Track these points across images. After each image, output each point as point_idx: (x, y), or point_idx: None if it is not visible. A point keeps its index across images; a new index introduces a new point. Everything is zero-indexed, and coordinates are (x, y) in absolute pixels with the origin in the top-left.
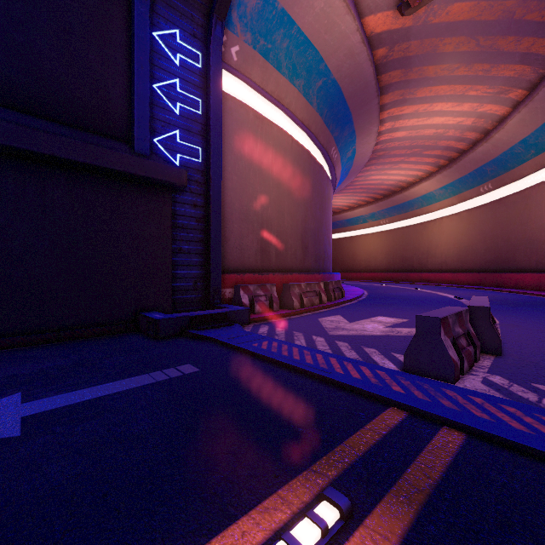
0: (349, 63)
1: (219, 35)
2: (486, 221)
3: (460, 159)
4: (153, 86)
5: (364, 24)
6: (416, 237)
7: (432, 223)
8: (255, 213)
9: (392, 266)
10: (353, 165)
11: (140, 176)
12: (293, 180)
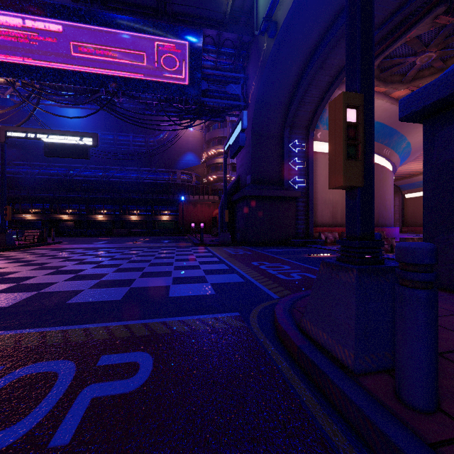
0: (385, 113)
1: (312, 135)
2: None
3: None
4: (289, 163)
5: (391, 96)
6: None
7: None
8: (329, 199)
9: None
10: (412, 148)
11: (287, 196)
12: None
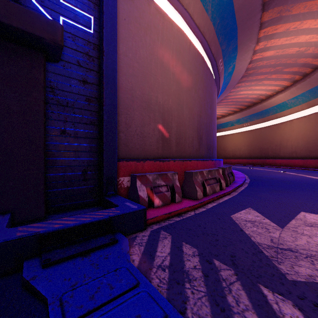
0: None
1: None
2: None
3: (313, 73)
4: None
5: None
6: (271, 134)
7: (283, 124)
8: (157, 102)
9: (252, 154)
10: (231, 80)
11: None
12: (190, 79)
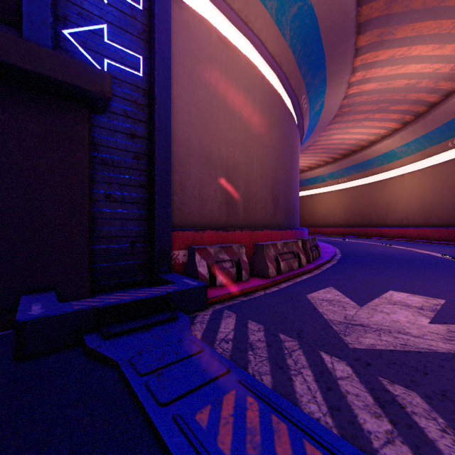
0: None
1: None
2: (454, 176)
3: (429, 113)
4: None
5: None
6: (375, 194)
7: (392, 180)
8: (219, 156)
9: (350, 221)
10: (319, 121)
11: (22, 70)
12: (263, 124)
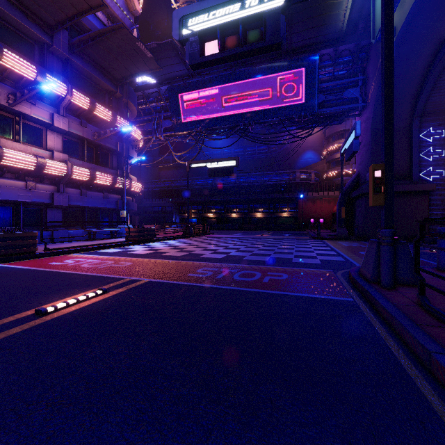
0: None
1: None
2: None
3: None
4: (419, 155)
5: None
6: None
7: None
8: None
9: None
10: None
11: (415, 191)
12: None
